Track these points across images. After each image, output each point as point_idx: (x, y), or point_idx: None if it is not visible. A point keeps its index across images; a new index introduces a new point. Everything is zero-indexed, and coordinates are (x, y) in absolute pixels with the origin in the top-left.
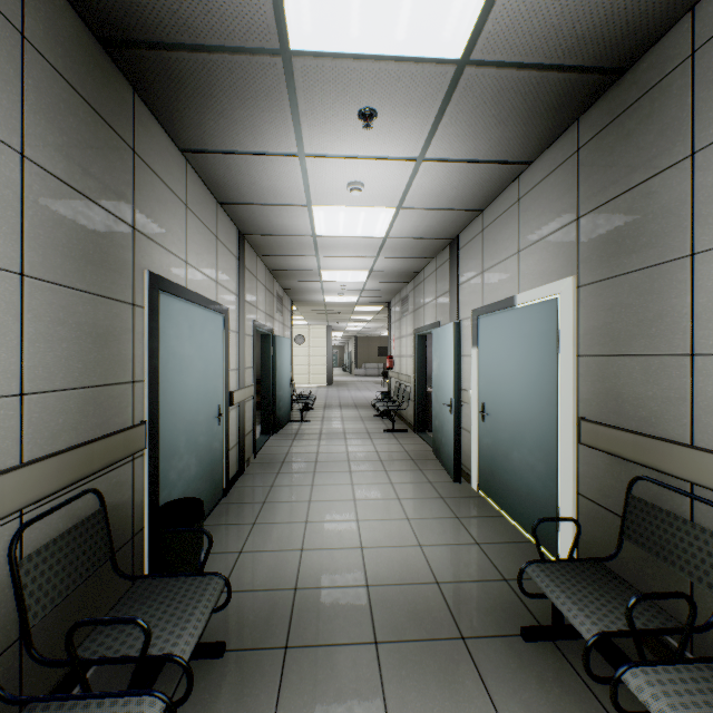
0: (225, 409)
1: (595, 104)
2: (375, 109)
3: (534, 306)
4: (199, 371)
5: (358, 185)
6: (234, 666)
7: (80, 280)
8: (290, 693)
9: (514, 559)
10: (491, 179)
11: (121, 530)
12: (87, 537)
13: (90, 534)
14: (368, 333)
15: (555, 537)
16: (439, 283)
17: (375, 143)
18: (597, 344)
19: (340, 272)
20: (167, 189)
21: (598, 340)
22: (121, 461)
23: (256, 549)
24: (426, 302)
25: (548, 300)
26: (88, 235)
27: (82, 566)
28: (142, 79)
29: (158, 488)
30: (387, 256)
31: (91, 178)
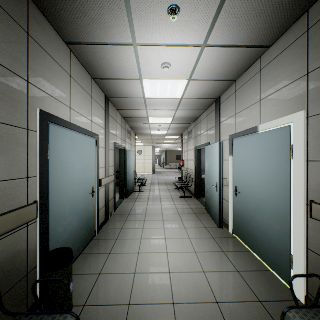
0: (97, 188)
1: None
2: (179, 6)
3: (272, 131)
4: (79, 169)
5: (167, 64)
6: None
7: None
8: None
9: (262, 284)
10: (244, 59)
11: (17, 273)
12: None
13: None
14: (171, 149)
15: (289, 272)
16: (209, 123)
17: (178, 34)
18: None
19: (158, 118)
20: (56, 64)
21: None
22: (17, 229)
23: (109, 272)
24: (201, 133)
25: (283, 127)
26: None
27: None
28: None
29: (48, 240)
30: (182, 109)
31: None
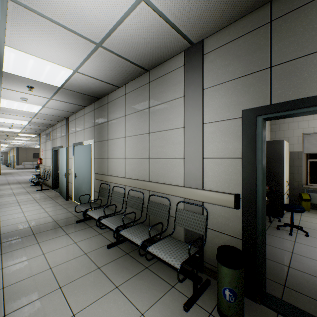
0: None
1: (97, 101)
2: (34, 87)
3: (87, 145)
4: None
5: (25, 99)
6: None
7: None
8: (5, 247)
9: (80, 212)
10: (76, 107)
11: None
12: None
13: None
14: (26, 146)
15: None
16: (62, 131)
17: (33, 92)
18: (97, 156)
19: (12, 120)
20: None
21: (97, 155)
22: None
23: None
24: (57, 137)
25: (90, 144)
26: None
27: None
28: None
29: None
30: (38, 118)
31: None
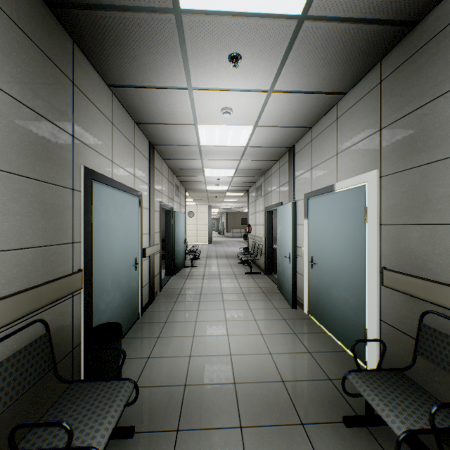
0: (140, 260)
1: (393, 49)
2: (240, 54)
3: (348, 191)
4: (122, 235)
5: (228, 110)
6: (140, 445)
7: (31, 171)
8: None
9: (335, 364)
10: (318, 105)
11: (64, 346)
12: (34, 354)
13: (37, 352)
14: (234, 210)
15: (363, 349)
16: (281, 177)
17: (240, 79)
18: (395, 217)
19: (216, 170)
20: (98, 111)
21: (396, 213)
22: (64, 298)
23: (159, 356)
24: (272, 189)
25: (358, 186)
26: (37, 139)
27: (30, 376)
28: (78, 32)
29: (91, 315)
30: (247, 159)
31: (40, 99)
